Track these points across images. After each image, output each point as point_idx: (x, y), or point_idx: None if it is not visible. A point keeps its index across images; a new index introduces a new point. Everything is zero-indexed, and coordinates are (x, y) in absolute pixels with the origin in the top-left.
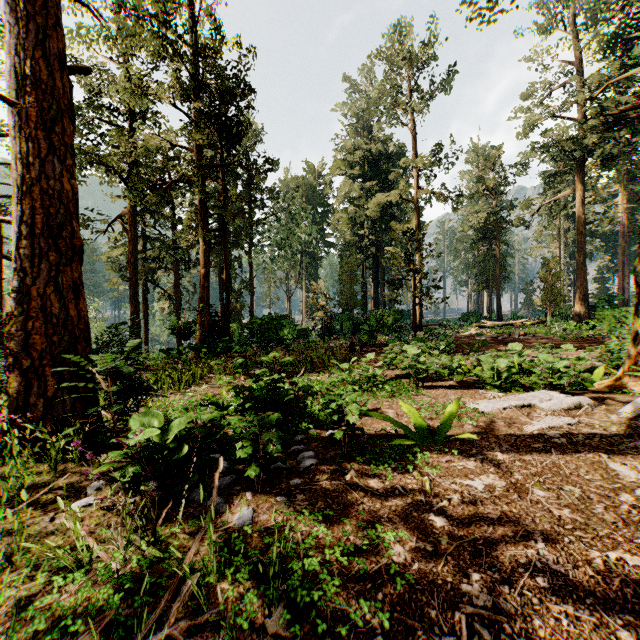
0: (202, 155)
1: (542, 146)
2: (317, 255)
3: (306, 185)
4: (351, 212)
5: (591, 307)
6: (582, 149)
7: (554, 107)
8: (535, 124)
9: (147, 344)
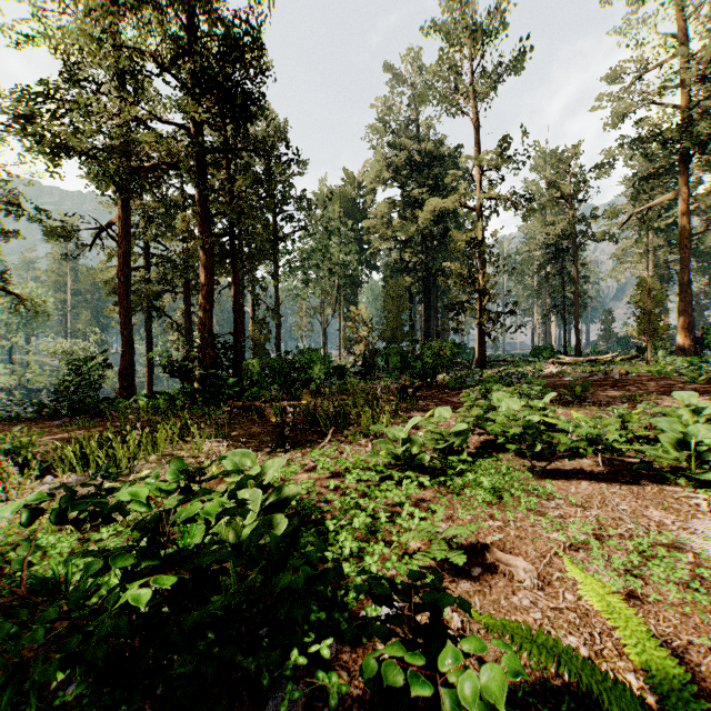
0: (203, 135)
1: (633, 141)
2: (357, 279)
3: (344, 197)
4: (398, 225)
5: (695, 339)
6: (689, 140)
7: (649, 92)
8: (626, 113)
9: (151, 384)
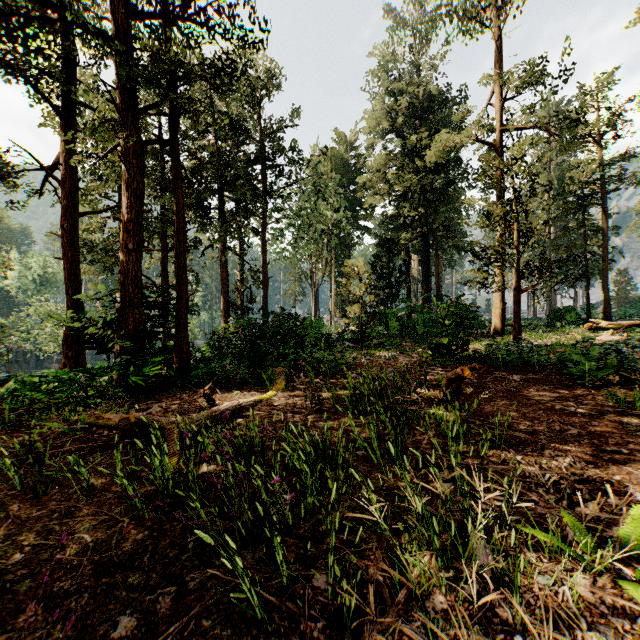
0: None
1: None
2: (349, 241)
3: (336, 158)
4: (394, 177)
5: None
6: None
7: None
8: None
9: None
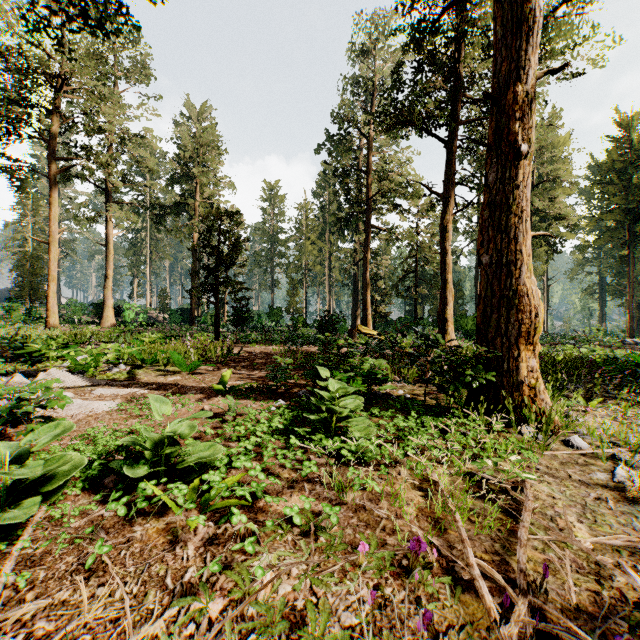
0: None
1: None
2: None
3: None
4: None
5: None
6: None
7: None
8: None
9: None
